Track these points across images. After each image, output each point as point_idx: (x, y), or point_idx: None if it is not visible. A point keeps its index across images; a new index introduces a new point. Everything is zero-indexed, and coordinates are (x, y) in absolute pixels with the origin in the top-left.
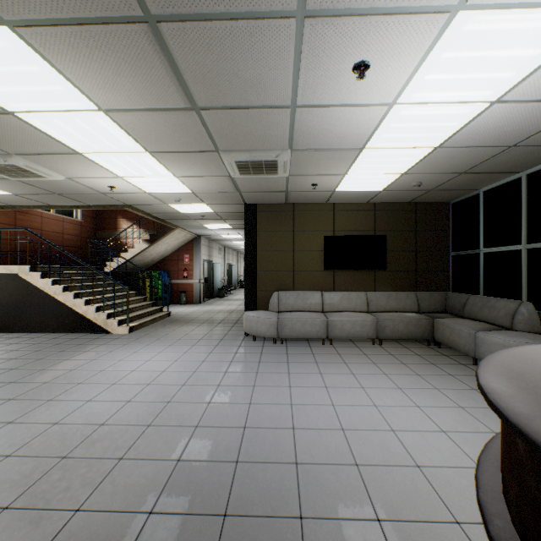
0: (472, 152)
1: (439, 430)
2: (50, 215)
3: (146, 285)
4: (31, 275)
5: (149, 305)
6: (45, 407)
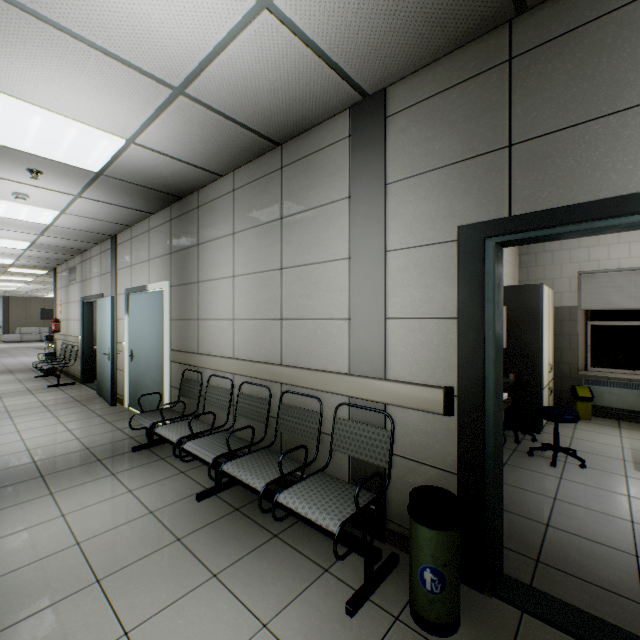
0: None
1: None
2: None
3: None
4: None
5: None
6: None
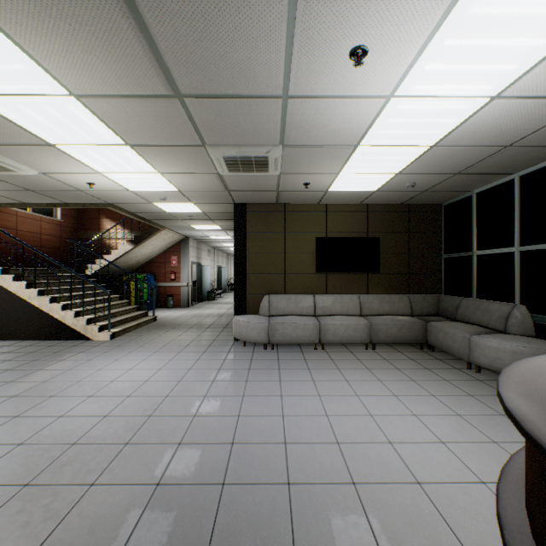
0: (467, 152)
1: (438, 441)
2: (26, 214)
3: (131, 288)
4: (3, 278)
5: (133, 309)
6: (9, 424)
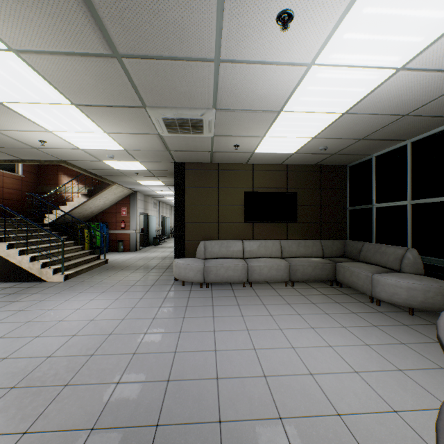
0: (372, 119)
1: (353, 371)
2: None
3: (85, 235)
4: None
5: (86, 254)
6: None
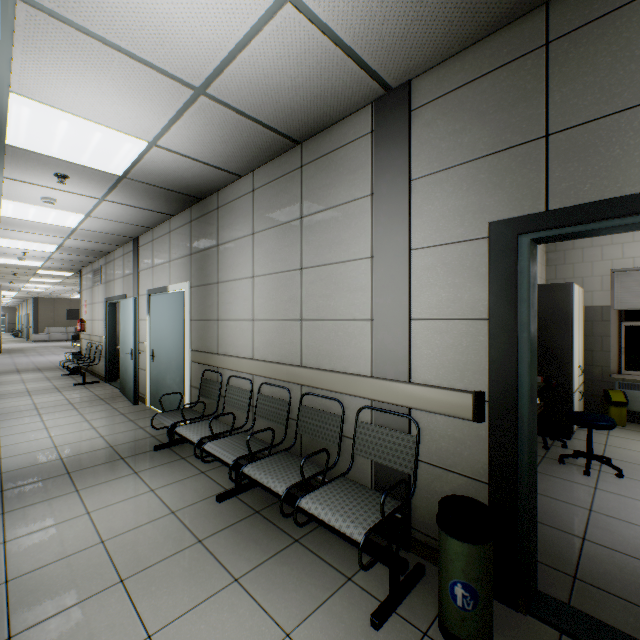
0: None
1: None
2: None
3: None
4: None
5: None
6: None
